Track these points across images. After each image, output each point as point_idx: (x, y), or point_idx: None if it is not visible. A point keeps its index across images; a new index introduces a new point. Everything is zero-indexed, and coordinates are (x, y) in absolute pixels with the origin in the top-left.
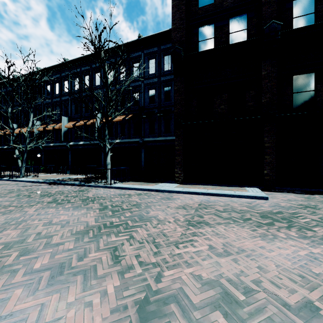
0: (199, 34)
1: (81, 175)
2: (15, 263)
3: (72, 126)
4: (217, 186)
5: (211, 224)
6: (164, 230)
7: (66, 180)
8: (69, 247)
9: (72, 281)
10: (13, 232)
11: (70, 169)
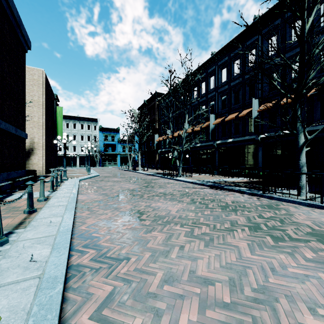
0: None
1: (233, 178)
2: None
3: (219, 123)
4: None
5: None
6: None
7: (225, 184)
8: None
9: None
10: None
11: (217, 170)
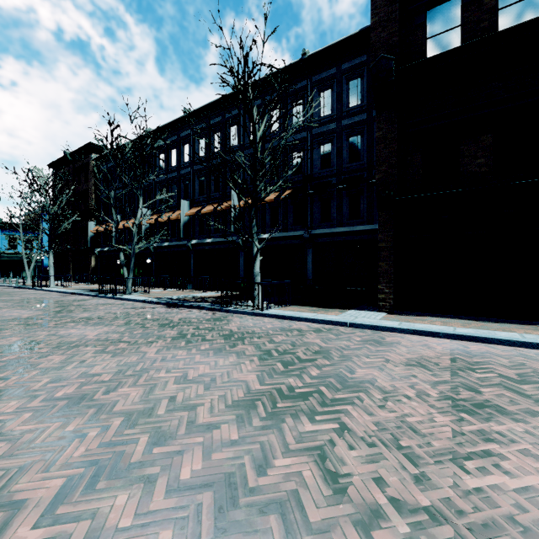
0: (428, 24)
1: (209, 293)
2: (147, 460)
3: (196, 214)
4: (469, 320)
5: (512, 412)
6: (407, 418)
7: (190, 300)
8: (230, 435)
9: (262, 530)
10: (133, 391)
11: (193, 282)
